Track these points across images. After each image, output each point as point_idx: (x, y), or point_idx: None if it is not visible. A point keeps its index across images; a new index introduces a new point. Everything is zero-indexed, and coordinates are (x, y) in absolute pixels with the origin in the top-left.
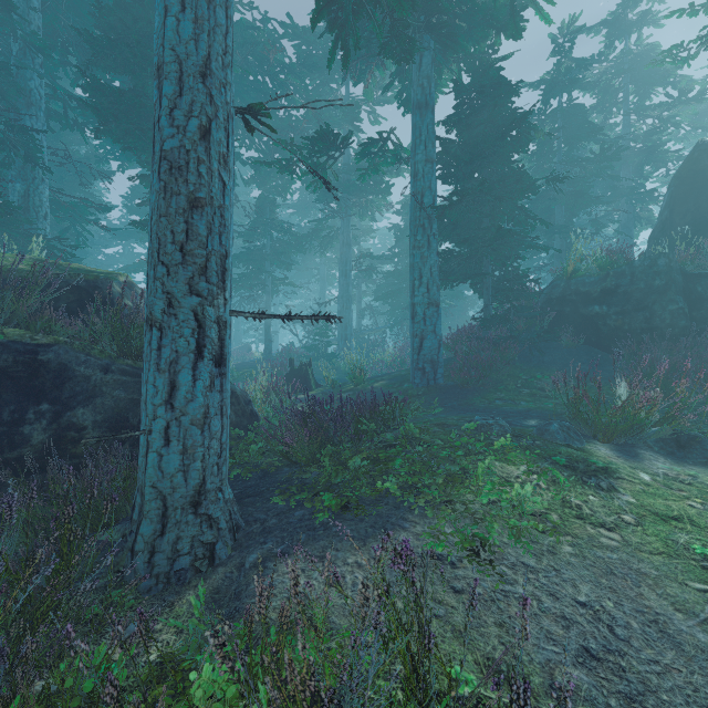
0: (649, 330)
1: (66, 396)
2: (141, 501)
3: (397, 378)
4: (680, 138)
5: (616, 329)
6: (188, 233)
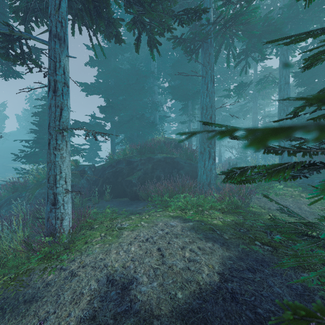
0: None
1: (179, 168)
2: (199, 184)
3: None
4: None
5: None
6: (207, 137)
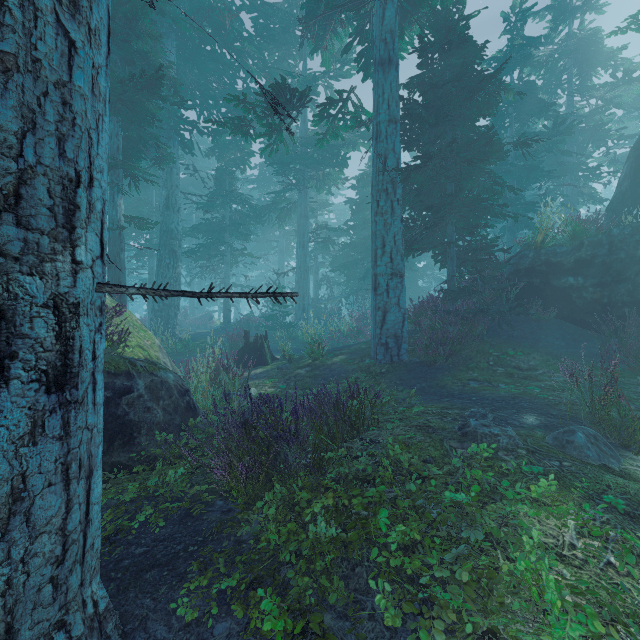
0: (632, 303)
1: None
2: None
3: (357, 353)
4: (616, 121)
5: (594, 302)
6: None
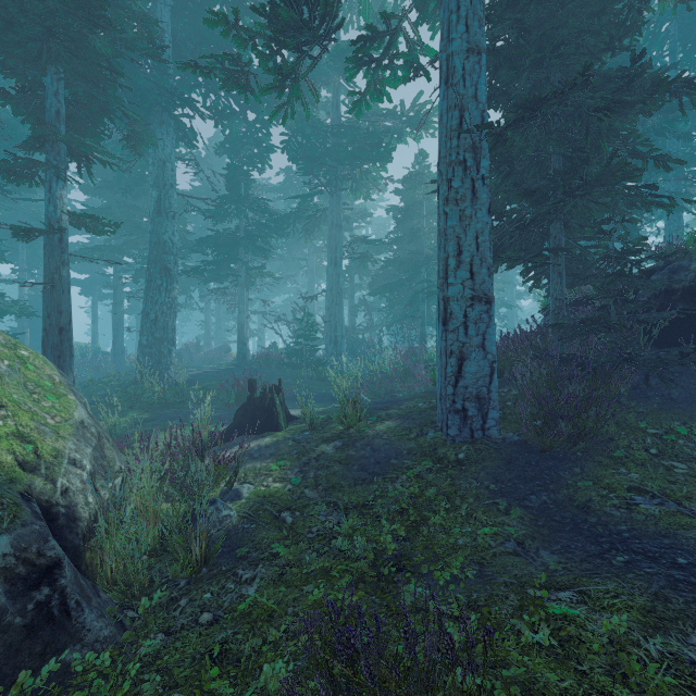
0: None
1: None
2: None
3: (413, 418)
4: None
5: None
6: None
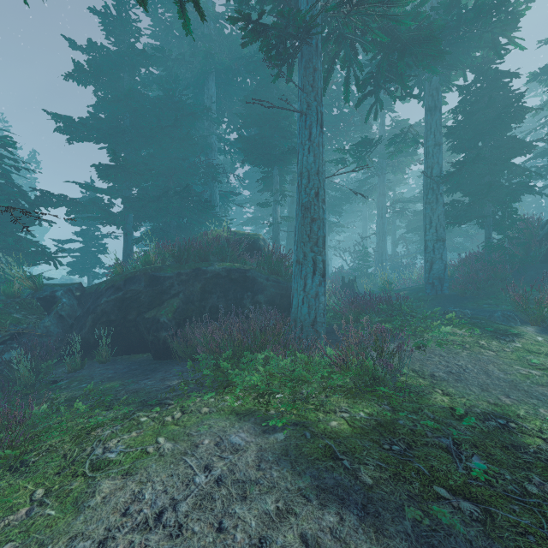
0: None
1: (255, 290)
2: (294, 323)
3: (415, 290)
4: None
5: None
6: (311, 231)
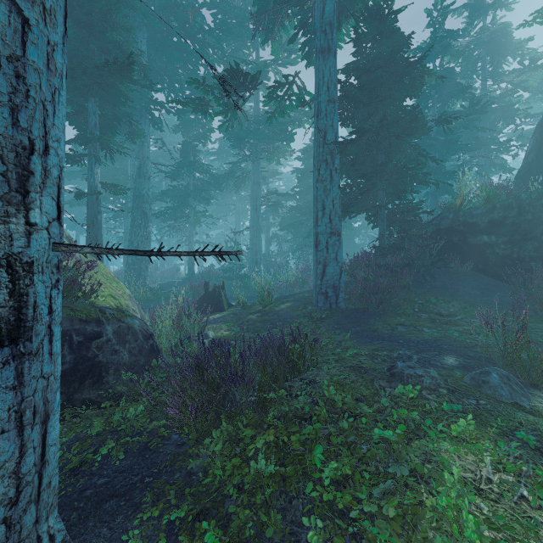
0: (538, 258)
1: None
2: None
3: (301, 301)
4: (523, 102)
5: (505, 257)
6: None
